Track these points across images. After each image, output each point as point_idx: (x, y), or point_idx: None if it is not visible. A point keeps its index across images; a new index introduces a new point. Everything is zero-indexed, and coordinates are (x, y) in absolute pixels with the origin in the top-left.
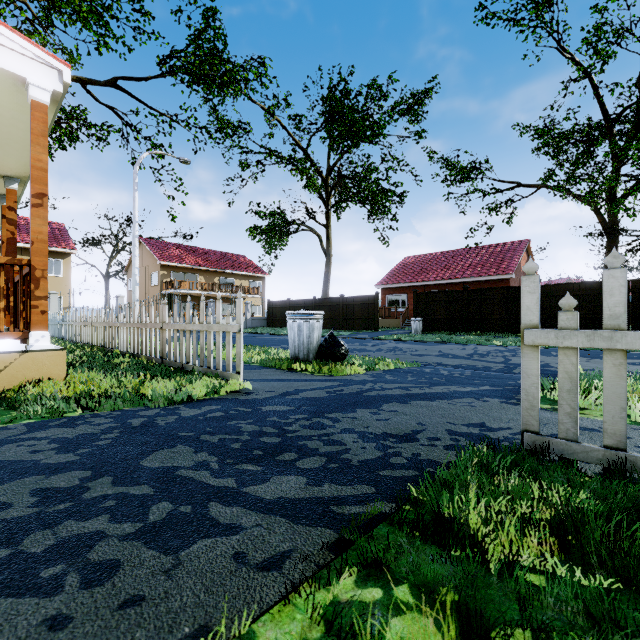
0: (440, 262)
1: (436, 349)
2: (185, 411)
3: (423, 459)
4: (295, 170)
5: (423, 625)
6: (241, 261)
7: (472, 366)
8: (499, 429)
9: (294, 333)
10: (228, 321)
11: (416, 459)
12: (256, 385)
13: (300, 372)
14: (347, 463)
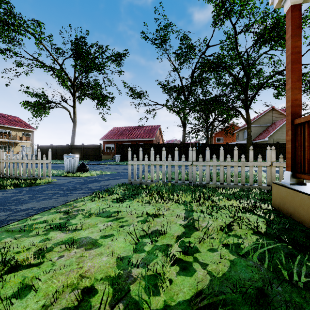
0: (128, 131)
1: (123, 167)
2: (39, 187)
3: (109, 187)
4: (55, 75)
5: (104, 196)
6: (16, 120)
7: (132, 172)
8: (127, 183)
9: (67, 162)
10: (44, 159)
11: (107, 187)
12: (56, 181)
13: (71, 176)
14: (93, 189)
